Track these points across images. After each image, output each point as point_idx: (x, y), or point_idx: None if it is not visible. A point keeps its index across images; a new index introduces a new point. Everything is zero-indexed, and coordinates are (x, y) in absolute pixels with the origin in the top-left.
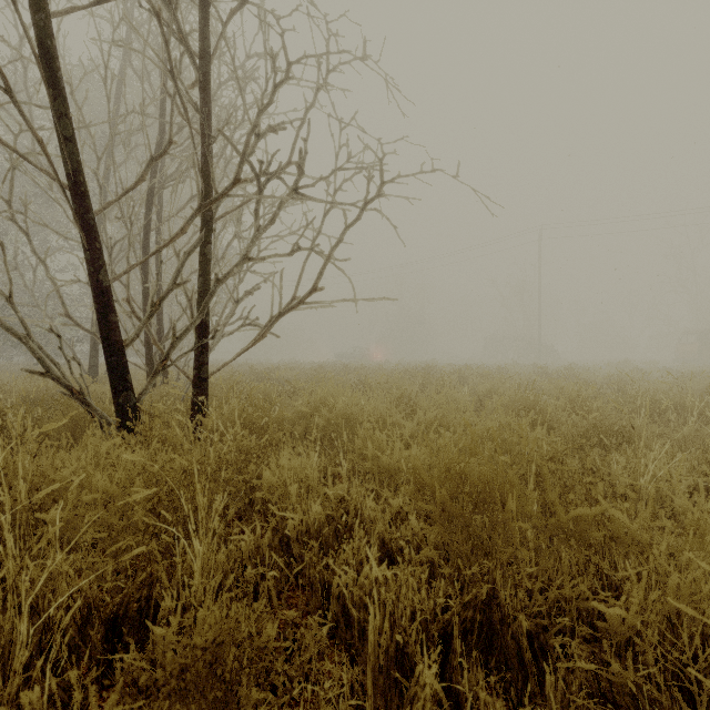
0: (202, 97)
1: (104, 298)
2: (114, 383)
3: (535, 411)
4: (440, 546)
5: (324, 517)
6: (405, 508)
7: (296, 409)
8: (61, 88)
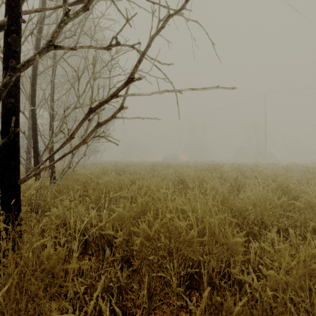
0: None
1: None
2: None
3: None
4: None
5: None
6: None
7: (117, 215)
8: None
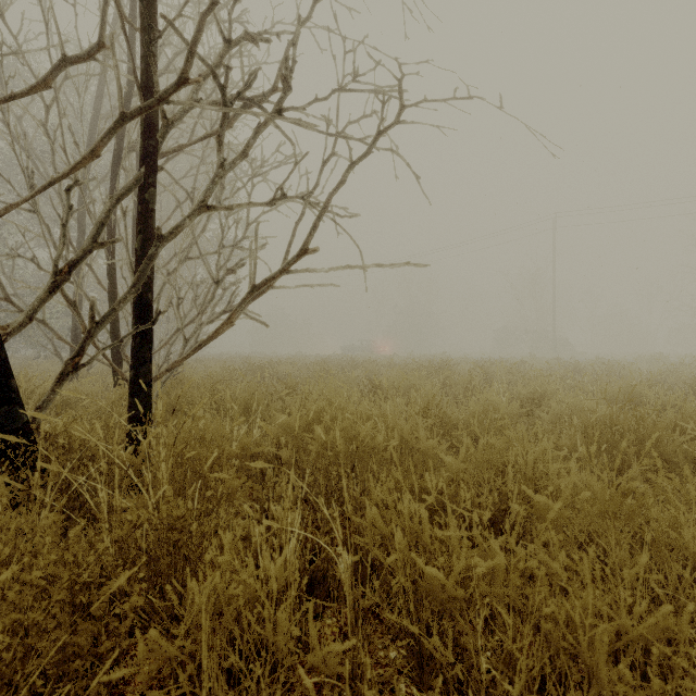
0: None
1: None
2: None
3: (636, 432)
4: None
5: None
6: None
7: (281, 425)
8: None
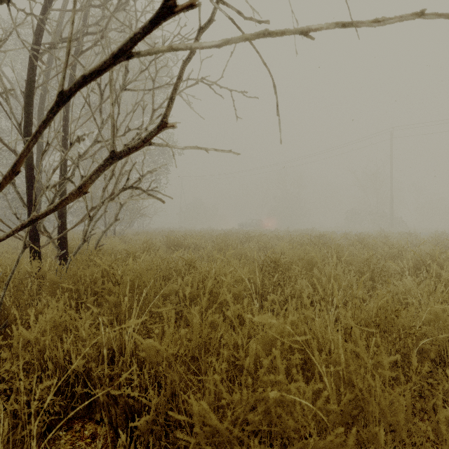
0: None
1: None
2: None
3: None
4: None
5: None
6: None
7: (145, 354)
8: None
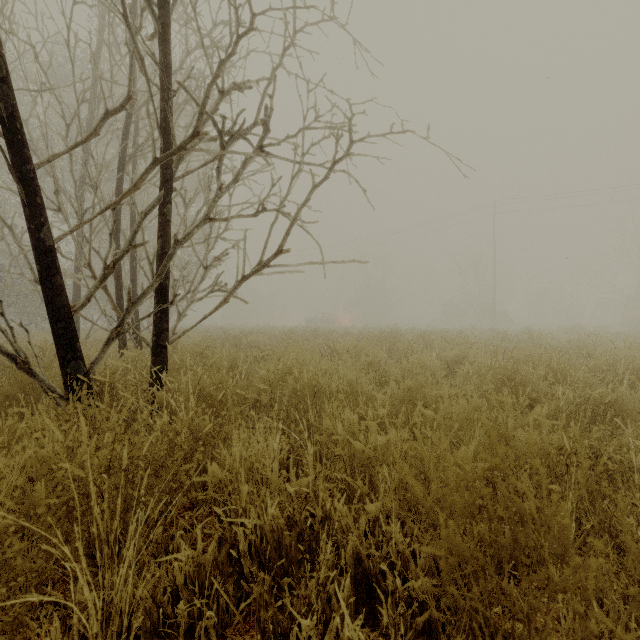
0: (161, 48)
1: (47, 259)
2: (61, 351)
3: (514, 380)
4: (431, 566)
5: (283, 524)
6: (388, 528)
7: (262, 378)
8: None
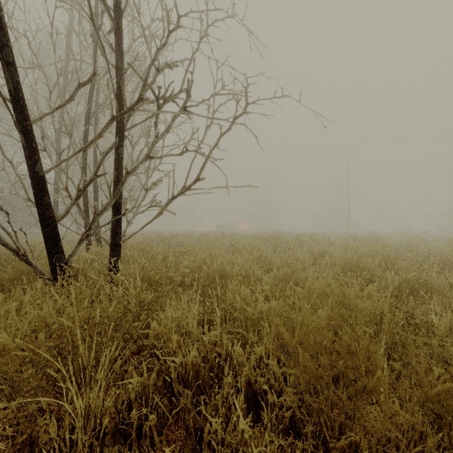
0: (116, 40)
1: (40, 185)
2: (49, 248)
3: (358, 267)
4: (297, 387)
5: (200, 361)
6: (268, 361)
7: (185, 266)
8: (3, 24)
